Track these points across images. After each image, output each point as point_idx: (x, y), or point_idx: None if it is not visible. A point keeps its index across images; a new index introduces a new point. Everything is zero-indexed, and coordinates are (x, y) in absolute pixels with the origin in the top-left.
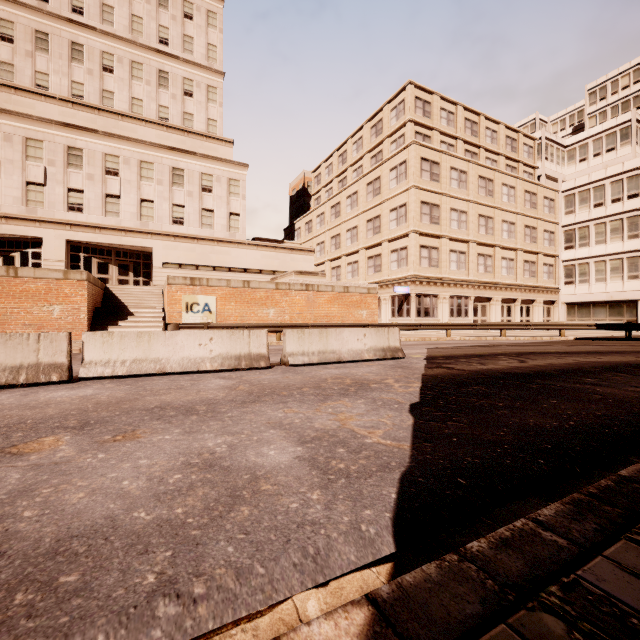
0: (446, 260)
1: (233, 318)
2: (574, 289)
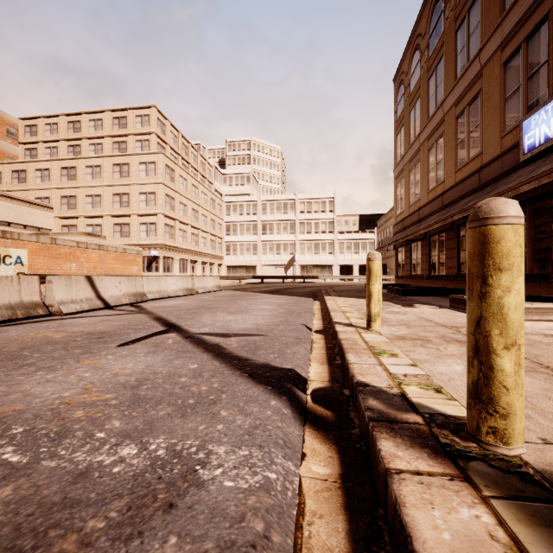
0: (178, 235)
1: (42, 271)
2: (231, 258)
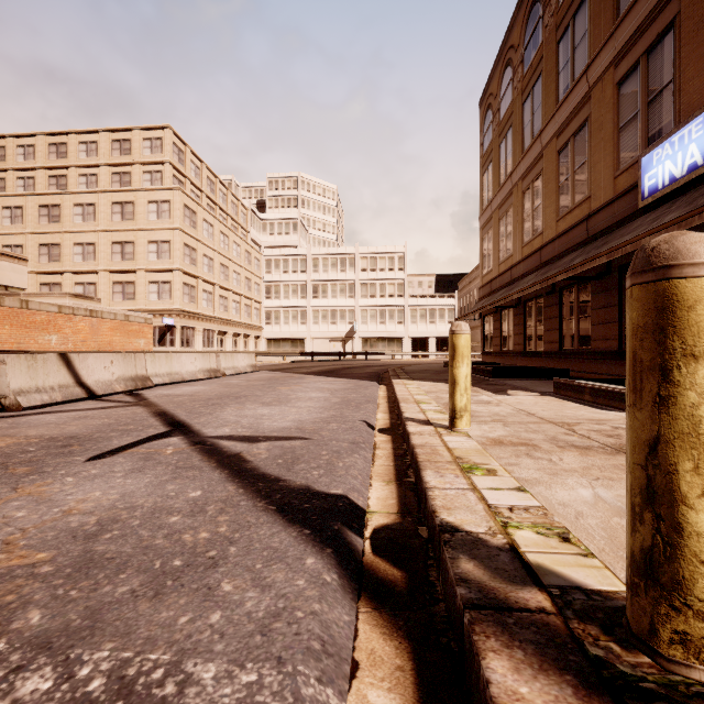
0: (201, 298)
1: (8, 345)
2: (272, 328)
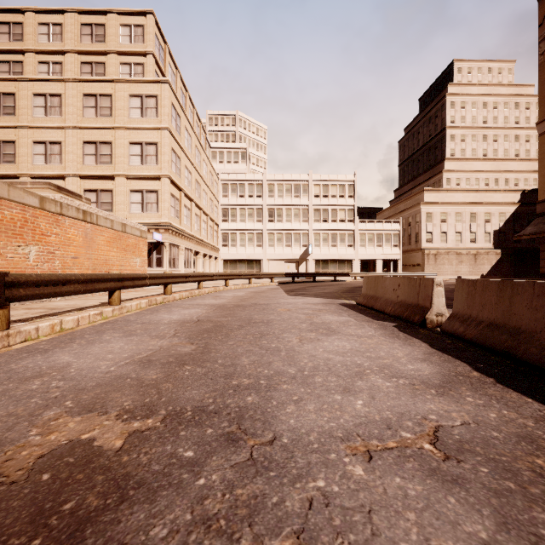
0: (183, 213)
1: None
2: (228, 250)
